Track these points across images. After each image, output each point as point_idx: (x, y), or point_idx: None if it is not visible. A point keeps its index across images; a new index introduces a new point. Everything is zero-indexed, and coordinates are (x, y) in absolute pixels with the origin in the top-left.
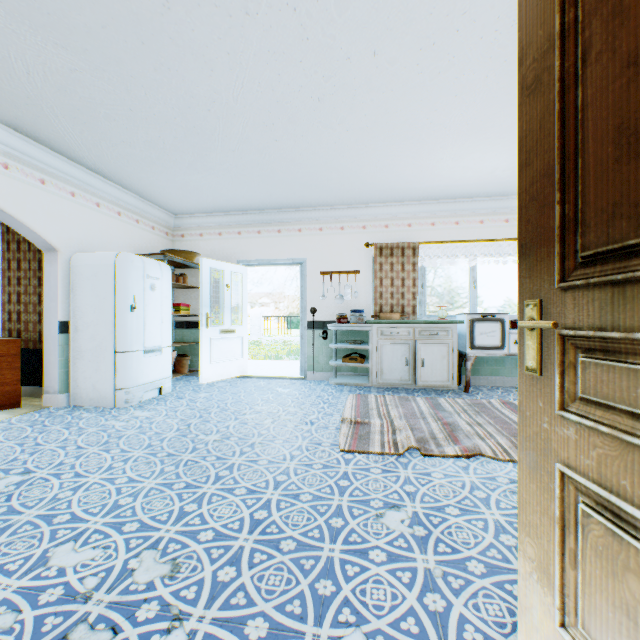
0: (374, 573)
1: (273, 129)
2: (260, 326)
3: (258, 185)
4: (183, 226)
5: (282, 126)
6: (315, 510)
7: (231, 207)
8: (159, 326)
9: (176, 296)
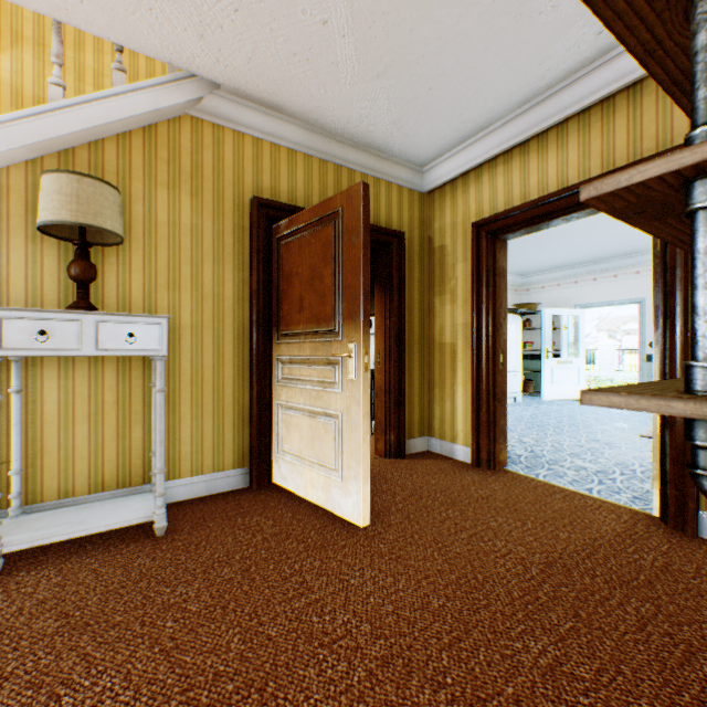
0: (622, 457)
1: (594, 227)
2: (611, 360)
3: (589, 250)
4: (527, 283)
5: (601, 224)
6: (604, 444)
7: (567, 264)
8: (513, 357)
9: (521, 336)
